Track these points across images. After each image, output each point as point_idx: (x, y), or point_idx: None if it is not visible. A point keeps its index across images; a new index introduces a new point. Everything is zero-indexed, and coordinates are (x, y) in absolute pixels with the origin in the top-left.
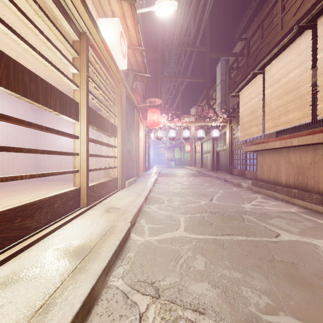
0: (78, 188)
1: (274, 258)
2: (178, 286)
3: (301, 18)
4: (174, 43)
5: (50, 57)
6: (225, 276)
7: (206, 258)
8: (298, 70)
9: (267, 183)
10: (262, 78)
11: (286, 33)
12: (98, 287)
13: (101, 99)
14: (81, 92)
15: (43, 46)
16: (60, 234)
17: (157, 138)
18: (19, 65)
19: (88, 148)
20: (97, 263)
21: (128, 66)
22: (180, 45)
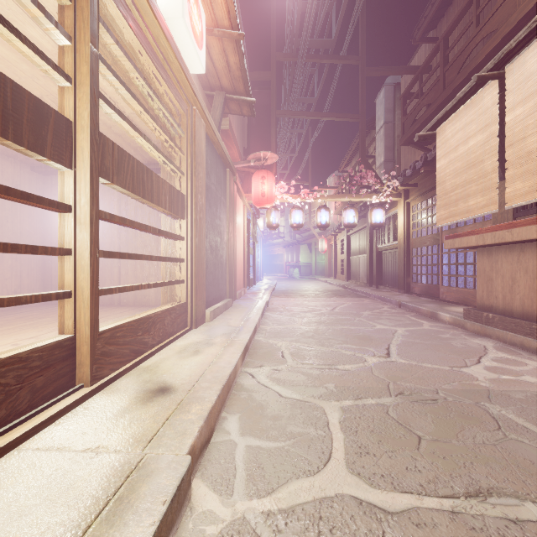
0: (69, 338)
1: None
2: None
3: None
4: (301, 50)
5: (32, 38)
6: None
7: None
8: None
9: (505, 315)
10: (497, 88)
11: None
12: None
13: (160, 148)
14: (76, 93)
15: (7, 4)
16: None
17: (269, 225)
18: None
19: (96, 237)
20: None
21: (212, 81)
22: (312, 54)
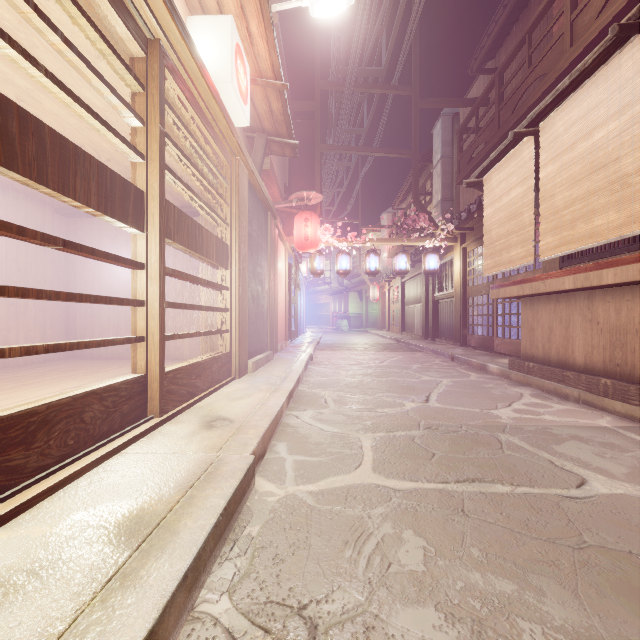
0: (143, 376)
1: (584, 541)
2: (365, 618)
3: (615, 20)
4: (348, 80)
5: (87, 98)
6: (476, 590)
7: (425, 539)
8: (614, 124)
9: (544, 364)
10: (533, 144)
11: (581, 51)
12: (166, 627)
13: (198, 192)
14: (148, 168)
15: (70, 73)
16: (94, 483)
17: (313, 271)
18: None
19: (163, 290)
20: (169, 561)
21: (253, 124)
22: (361, 83)
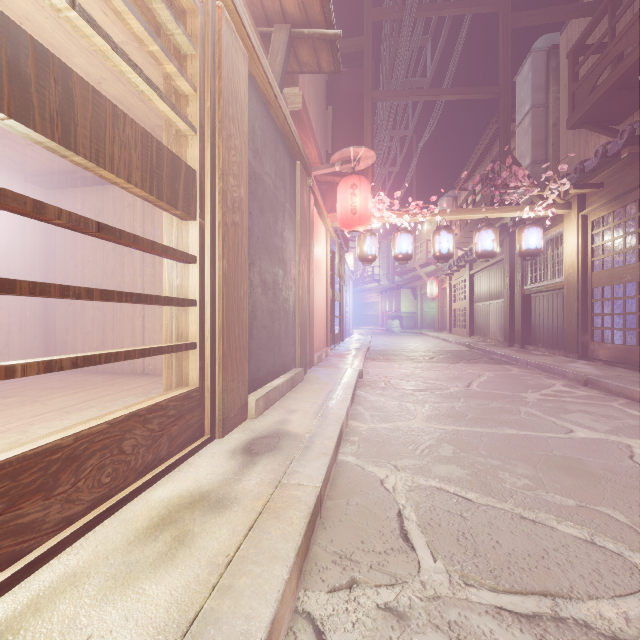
0: None
1: None
2: None
3: None
4: None
5: None
6: None
7: None
8: None
9: None
10: None
11: None
12: None
13: None
14: None
15: None
16: None
17: (362, 257)
18: None
19: None
20: None
21: (267, 1)
22: (427, 4)
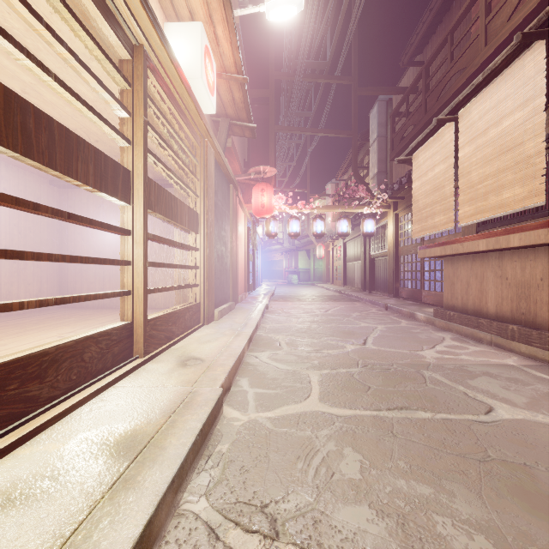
0: (130, 323)
1: (489, 455)
2: (313, 514)
3: (522, 25)
4: (298, 71)
5: (81, 91)
6: (401, 493)
7: (362, 454)
8: (519, 114)
9: (462, 313)
10: (453, 129)
11: (494, 50)
12: (159, 519)
13: (171, 167)
14: (133, 151)
15: (67, 71)
16: (94, 410)
17: (268, 234)
18: (17, 98)
19: (146, 252)
20: (159, 469)
21: (218, 110)
22: (309, 74)
